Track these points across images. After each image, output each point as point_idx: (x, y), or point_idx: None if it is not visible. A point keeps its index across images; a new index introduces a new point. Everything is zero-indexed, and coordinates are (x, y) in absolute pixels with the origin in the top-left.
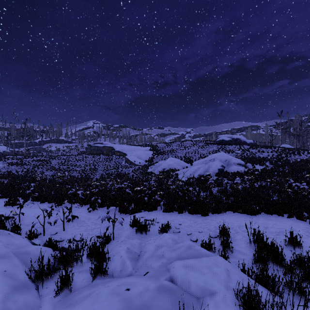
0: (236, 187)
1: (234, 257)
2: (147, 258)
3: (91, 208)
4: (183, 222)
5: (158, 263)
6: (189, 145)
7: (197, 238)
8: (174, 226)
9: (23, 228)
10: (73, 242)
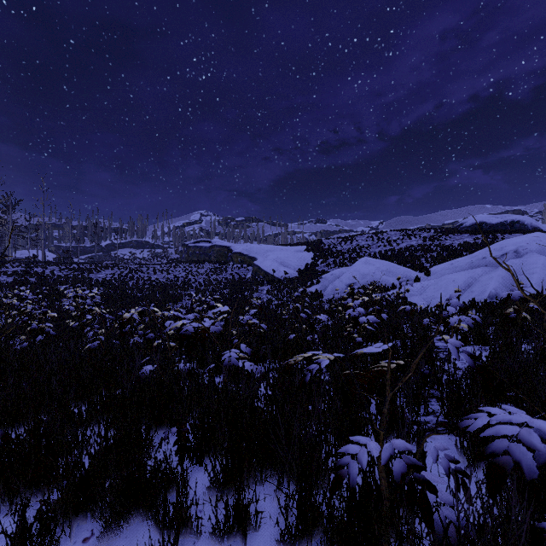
0: None
1: None
2: None
3: None
4: None
5: None
6: (396, 237)
7: None
8: None
9: None
10: None
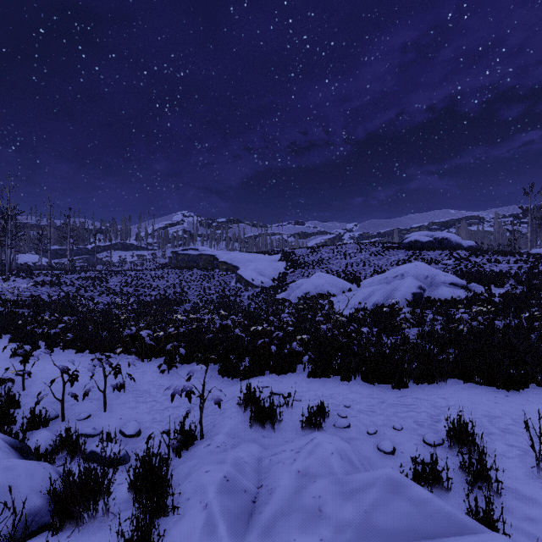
0: (458, 328)
1: (506, 510)
2: (276, 516)
3: (166, 364)
4: (355, 402)
5: (308, 540)
6: (352, 250)
7: (393, 445)
8: (334, 412)
9: (26, 403)
10: (116, 442)
